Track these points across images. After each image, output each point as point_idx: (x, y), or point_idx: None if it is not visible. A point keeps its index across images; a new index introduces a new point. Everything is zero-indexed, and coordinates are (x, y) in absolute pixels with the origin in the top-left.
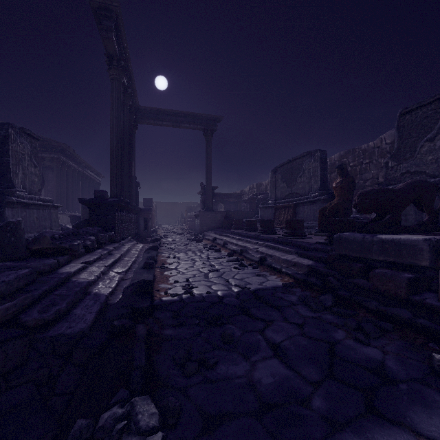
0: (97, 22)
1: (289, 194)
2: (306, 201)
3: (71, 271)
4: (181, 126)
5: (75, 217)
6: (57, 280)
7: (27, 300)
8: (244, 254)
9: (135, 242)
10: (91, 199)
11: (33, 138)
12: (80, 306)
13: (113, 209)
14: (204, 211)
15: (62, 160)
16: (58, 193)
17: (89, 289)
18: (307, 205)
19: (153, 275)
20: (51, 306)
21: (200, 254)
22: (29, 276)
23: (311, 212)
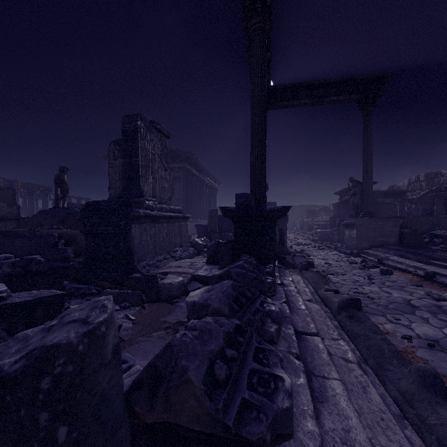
0: None
1: None
2: None
3: None
4: (325, 101)
5: (200, 226)
6: None
7: None
8: None
9: (287, 272)
10: (238, 208)
11: (163, 135)
12: None
13: (273, 224)
14: (364, 218)
15: (187, 169)
16: (184, 201)
17: None
18: None
19: None
20: None
21: None
22: None
23: None
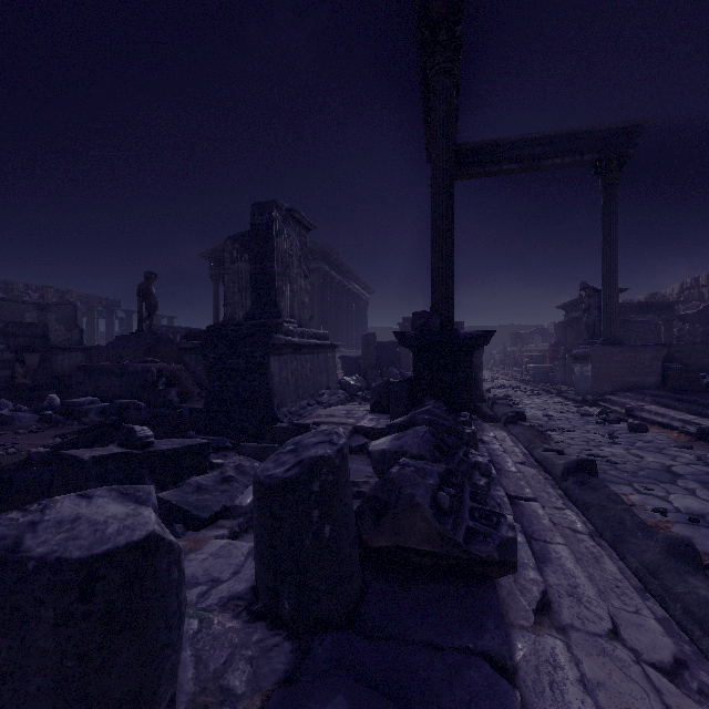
0: None
1: None
2: None
3: None
4: (543, 166)
5: (348, 359)
6: None
7: None
8: None
9: (486, 425)
10: (419, 333)
11: (302, 227)
12: None
13: (469, 356)
14: (604, 346)
15: (324, 271)
16: (319, 320)
17: None
18: None
19: None
20: None
21: None
22: None
23: None
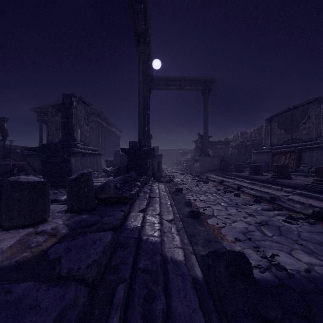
0: (130, 8)
1: (288, 140)
2: (317, 146)
3: (138, 225)
4: (184, 89)
5: (108, 161)
6: (134, 242)
7: (124, 294)
8: (278, 203)
9: (157, 182)
10: (129, 148)
11: (86, 104)
12: (172, 290)
13: (146, 156)
14: (203, 156)
15: (98, 121)
16: (96, 144)
17: (162, 252)
18: (317, 150)
19: (207, 228)
20: (151, 303)
21: (221, 198)
22: (112, 242)
23: (322, 157)
